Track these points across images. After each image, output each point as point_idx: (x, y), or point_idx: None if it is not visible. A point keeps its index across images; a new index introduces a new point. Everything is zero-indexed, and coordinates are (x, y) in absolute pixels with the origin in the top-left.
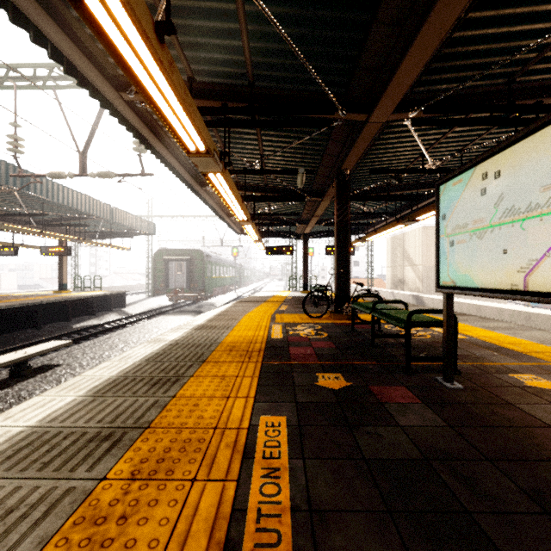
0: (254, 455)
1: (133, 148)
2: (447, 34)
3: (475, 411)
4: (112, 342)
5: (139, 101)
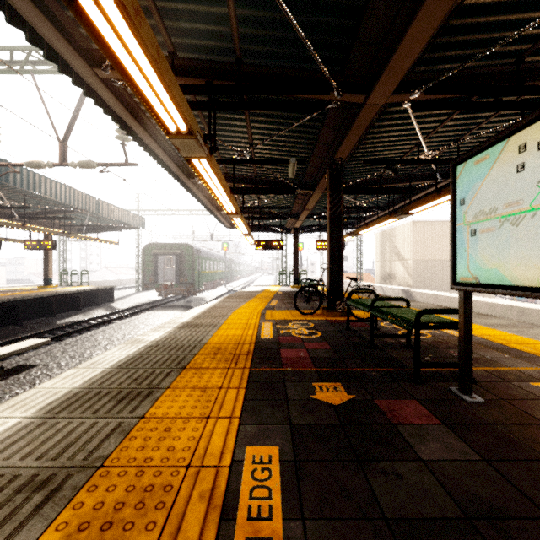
0: (236, 514)
1: (115, 136)
2: (457, 0)
3: (508, 435)
4: (95, 339)
5: (116, 79)
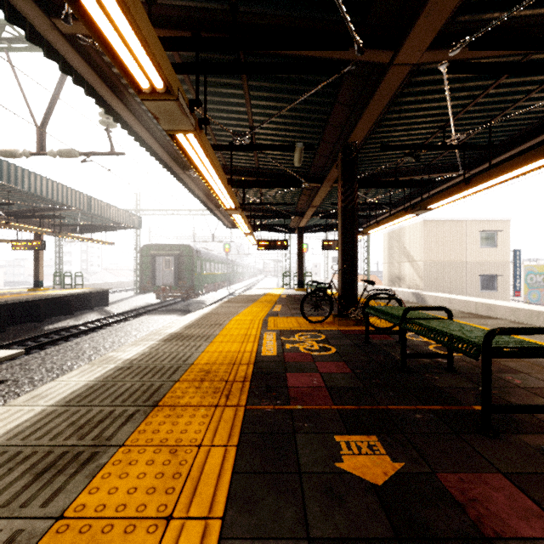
0: None
1: (99, 121)
2: None
3: None
4: (80, 348)
5: (82, 34)
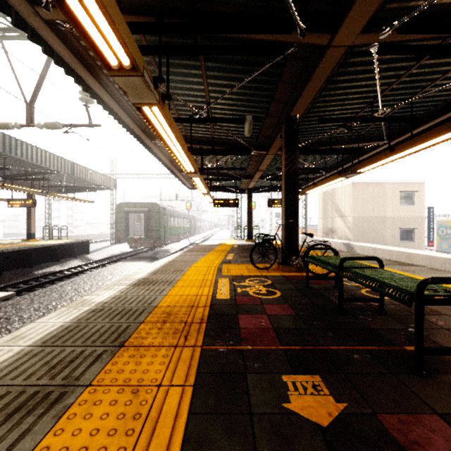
0: None
1: (79, 98)
2: None
3: None
4: (63, 290)
5: (61, 20)
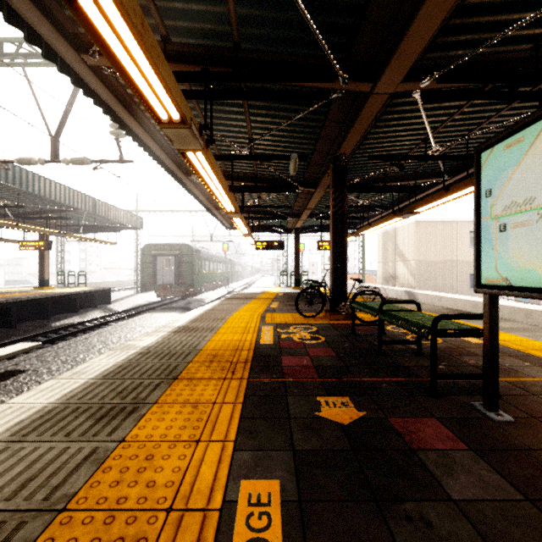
0: None
1: (109, 131)
2: None
3: None
4: (89, 342)
5: (106, 66)
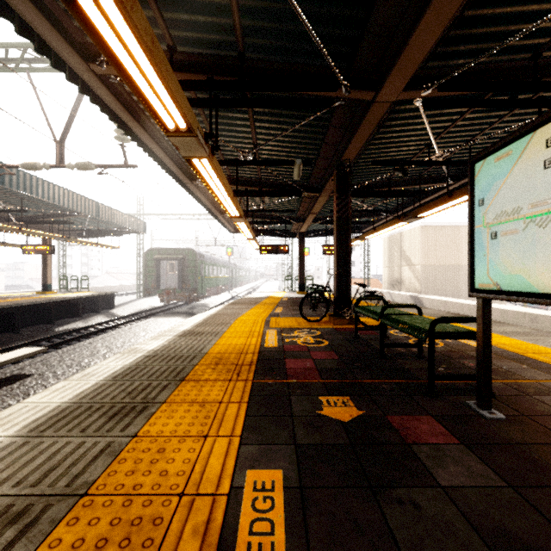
0: None
1: (114, 137)
2: None
3: (534, 456)
4: (94, 347)
5: (113, 74)
